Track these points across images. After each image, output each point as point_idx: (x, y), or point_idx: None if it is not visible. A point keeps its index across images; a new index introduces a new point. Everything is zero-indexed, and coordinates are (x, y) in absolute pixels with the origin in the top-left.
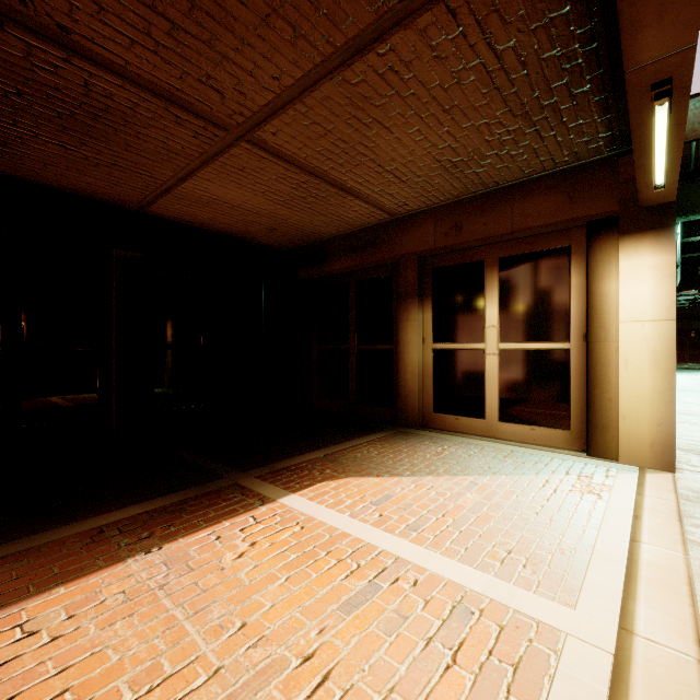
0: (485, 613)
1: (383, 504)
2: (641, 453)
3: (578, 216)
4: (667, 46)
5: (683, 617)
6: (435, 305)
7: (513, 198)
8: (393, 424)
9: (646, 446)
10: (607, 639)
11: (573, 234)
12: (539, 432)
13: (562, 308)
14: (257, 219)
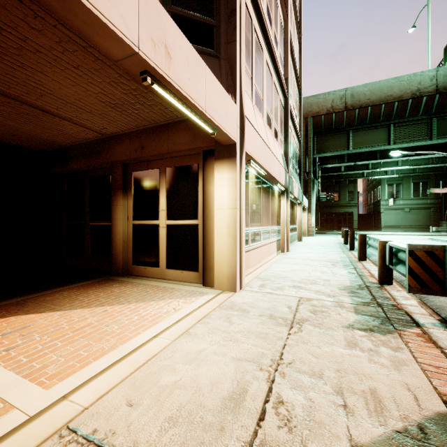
0: None
1: (11, 334)
2: (223, 282)
3: (197, 146)
4: (121, 50)
5: (115, 381)
6: (134, 196)
7: (169, 132)
8: (108, 274)
9: (226, 279)
10: (42, 406)
11: (200, 157)
12: (185, 274)
13: (195, 200)
14: None
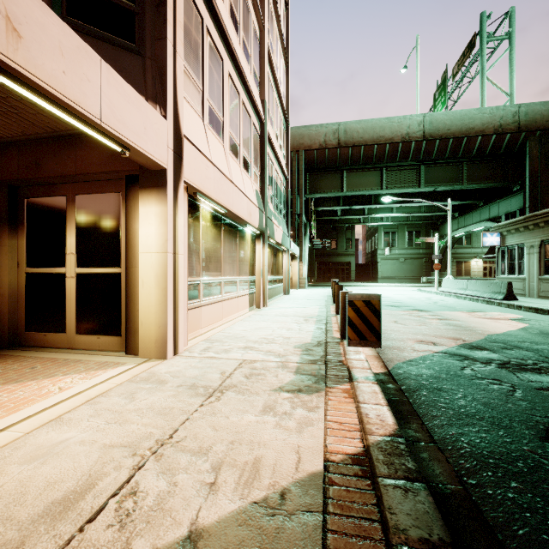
0: None
1: None
2: (151, 348)
3: (117, 169)
4: None
5: None
6: (28, 232)
7: (77, 146)
8: None
9: (153, 343)
10: None
11: (123, 184)
12: (103, 340)
13: (117, 241)
14: None
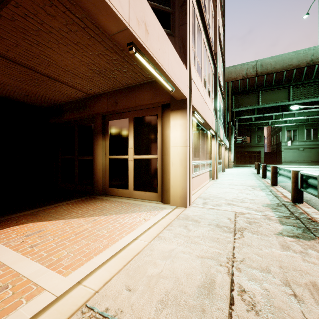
0: (14, 287)
1: (32, 235)
2: (177, 200)
3: (157, 101)
4: (117, 26)
5: (113, 272)
6: (110, 138)
7: (136, 91)
8: (91, 194)
9: (179, 198)
10: (64, 289)
11: (159, 109)
12: (147, 194)
13: (155, 141)
14: (12, 89)
